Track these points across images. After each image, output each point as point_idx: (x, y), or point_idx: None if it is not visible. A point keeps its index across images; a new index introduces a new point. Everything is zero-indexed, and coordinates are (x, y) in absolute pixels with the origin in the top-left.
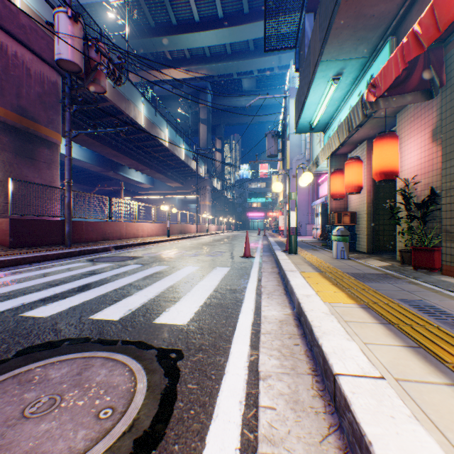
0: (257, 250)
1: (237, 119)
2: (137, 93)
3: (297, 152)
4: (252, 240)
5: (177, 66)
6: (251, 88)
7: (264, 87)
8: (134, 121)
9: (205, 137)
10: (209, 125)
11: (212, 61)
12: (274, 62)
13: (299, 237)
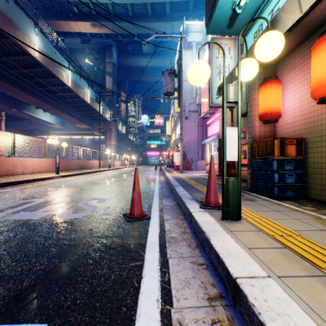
0: (154, 192)
1: (138, 77)
2: (28, 21)
3: (189, 96)
4: (150, 175)
5: (84, 19)
6: (149, 51)
7: (160, 52)
8: (24, 50)
9: (111, 87)
10: (115, 78)
11: (116, 20)
12: (168, 28)
13: (193, 172)
